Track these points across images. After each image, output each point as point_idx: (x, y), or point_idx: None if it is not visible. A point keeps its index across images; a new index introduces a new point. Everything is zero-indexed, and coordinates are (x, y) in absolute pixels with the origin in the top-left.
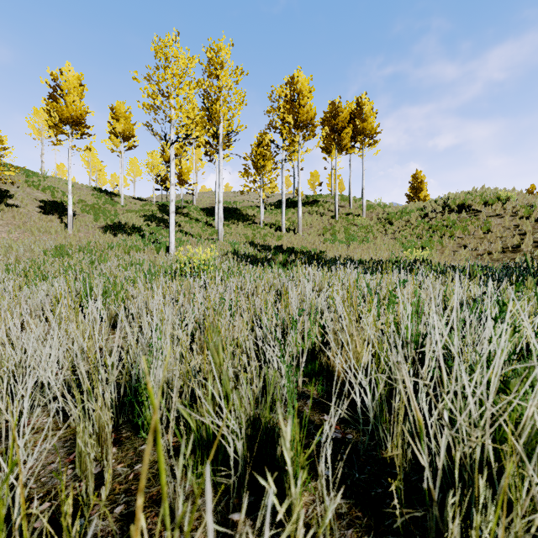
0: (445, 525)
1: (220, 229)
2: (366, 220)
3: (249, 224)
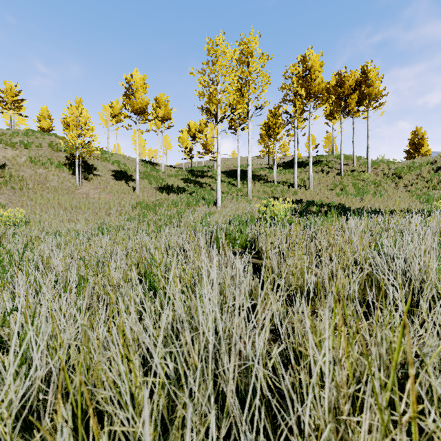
0: None
1: (249, 187)
2: (372, 176)
3: (264, 183)
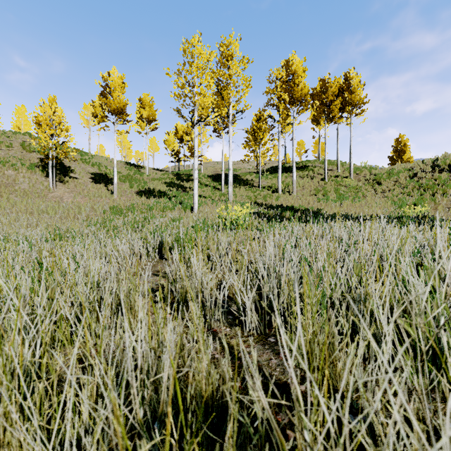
0: None
1: (230, 191)
2: (354, 181)
3: (249, 188)
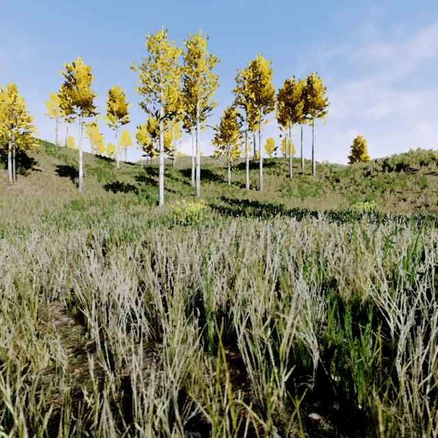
0: None
1: (198, 186)
2: (316, 178)
3: (218, 183)
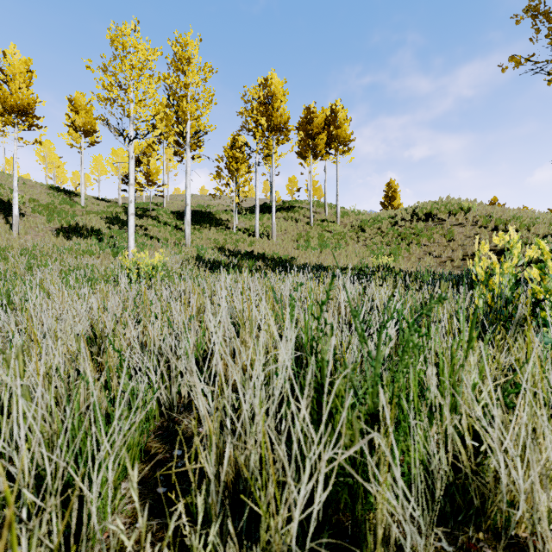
0: (224, 541)
1: (187, 233)
2: (340, 227)
3: (221, 229)
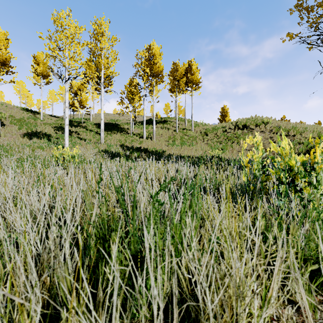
0: None
1: (102, 136)
2: (194, 133)
3: (124, 134)
